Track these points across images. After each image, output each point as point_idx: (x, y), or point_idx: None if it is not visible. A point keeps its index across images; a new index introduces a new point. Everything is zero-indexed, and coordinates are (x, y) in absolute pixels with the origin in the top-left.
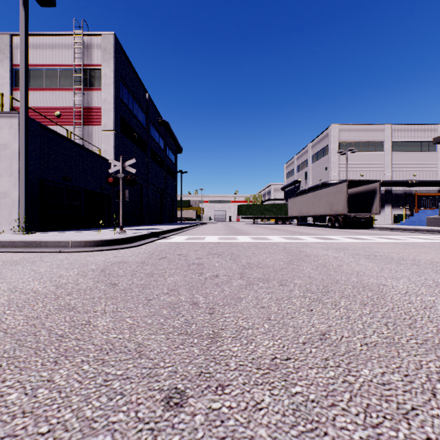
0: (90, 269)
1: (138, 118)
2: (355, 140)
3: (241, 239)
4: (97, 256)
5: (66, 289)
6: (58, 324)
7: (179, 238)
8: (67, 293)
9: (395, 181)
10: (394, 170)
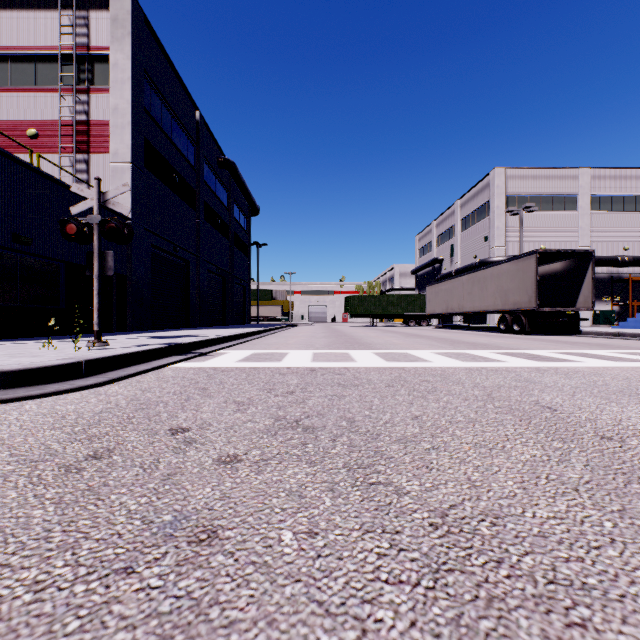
0: None
1: (181, 150)
2: (531, 193)
3: (361, 359)
4: None
5: None
6: None
7: (232, 355)
8: None
9: (597, 258)
10: (593, 240)
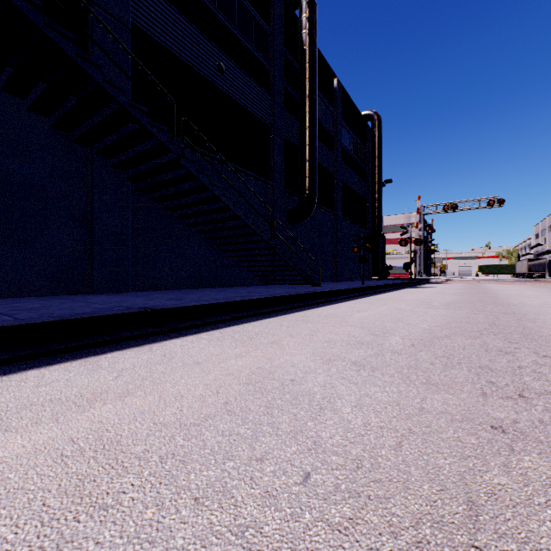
0: None
1: None
2: None
3: None
4: None
5: None
6: None
7: None
8: None
9: None
10: None
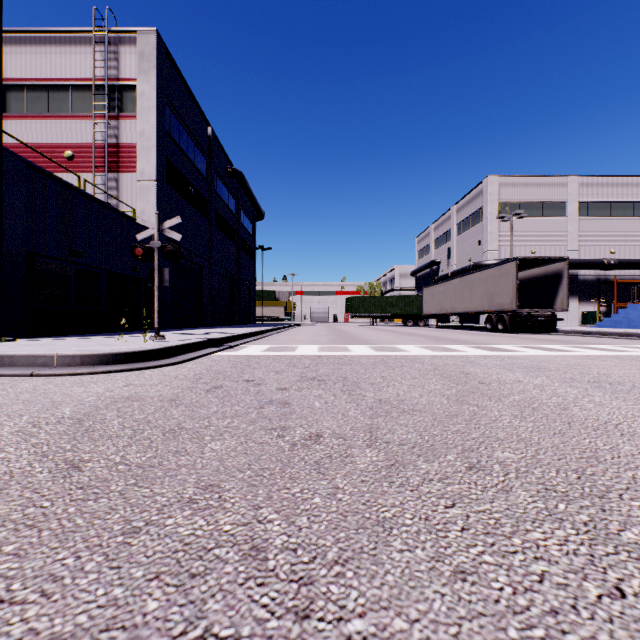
0: (55, 418)
1: (196, 164)
2: (523, 200)
3: (356, 350)
4: (95, 383)
5: None
6: None
7: (255, 348)
8: None
9: (584, 262)
10: (581, 244)
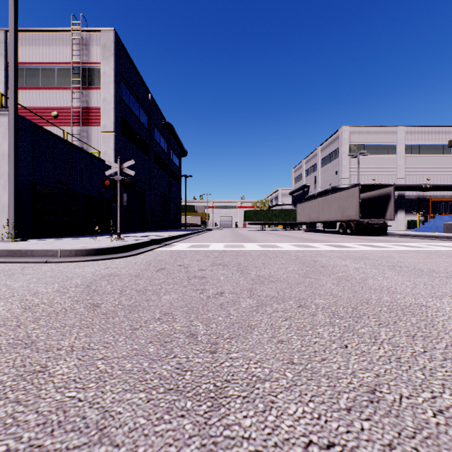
0: (73, 284)
1: (140, 119)
2: (366, 143)
3: (249, 247)
4: (88, 267)
5: (34, 312)
6: (1, 372)
7: (182, 245)
8: (33, 319)
9: (408, 186)
10: (407, 174)
